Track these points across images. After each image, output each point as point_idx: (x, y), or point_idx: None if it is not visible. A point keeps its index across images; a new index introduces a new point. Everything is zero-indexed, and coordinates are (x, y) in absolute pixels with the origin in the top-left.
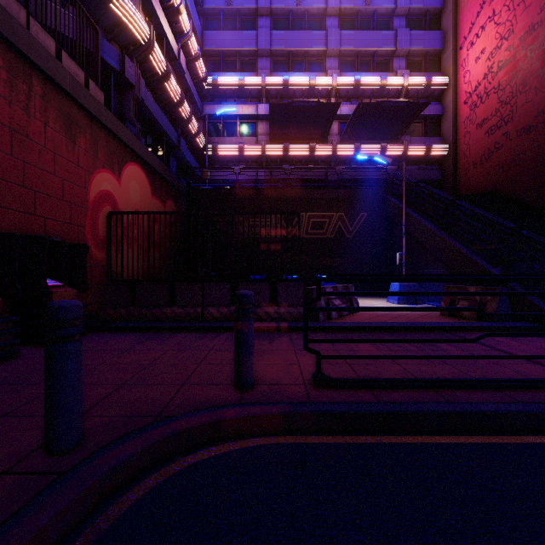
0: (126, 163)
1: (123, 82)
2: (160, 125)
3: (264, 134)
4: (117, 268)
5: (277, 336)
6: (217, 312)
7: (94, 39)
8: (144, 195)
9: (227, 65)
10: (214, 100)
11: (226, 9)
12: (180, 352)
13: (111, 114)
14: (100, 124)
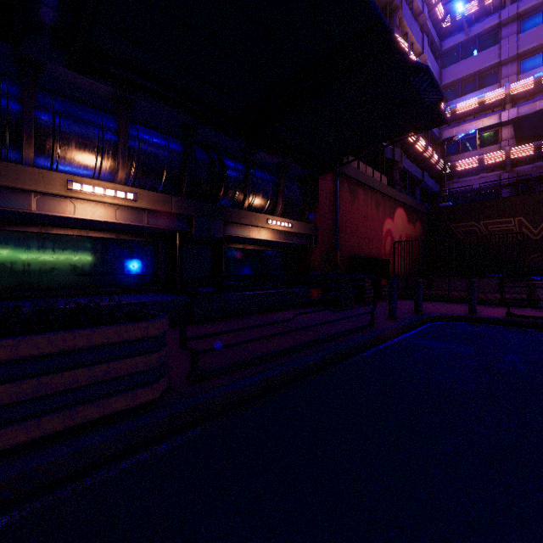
0: (396, 210)
1: (393, 162)
2: (411, 173)
3: (509, 137)
4: (398, 270)
5: (498, 307)
6: (458, 294)
7: (382, 152)
8: (403, 224)
9: (466, 88)
10: (451, 124)
11: (465, 40)
12: (441, 306)
13: (391, 188)
14: (386, 196)
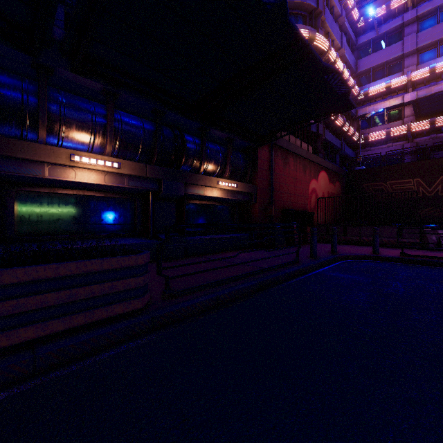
0: (319, 173)
1: (317, 135)
2: (332, 143)
3: (410, 115)
4: (320, 220)
5: (397, 249)
6: (367, 239)
7: (308, 127)
8: (326, 184)
9: (376, 75)
10: (365, 104)
11: (375, 37)
12: (353, 248)
13: (315, 156)
14: (311, 162)
